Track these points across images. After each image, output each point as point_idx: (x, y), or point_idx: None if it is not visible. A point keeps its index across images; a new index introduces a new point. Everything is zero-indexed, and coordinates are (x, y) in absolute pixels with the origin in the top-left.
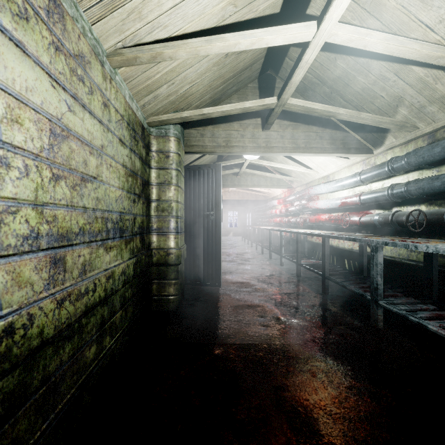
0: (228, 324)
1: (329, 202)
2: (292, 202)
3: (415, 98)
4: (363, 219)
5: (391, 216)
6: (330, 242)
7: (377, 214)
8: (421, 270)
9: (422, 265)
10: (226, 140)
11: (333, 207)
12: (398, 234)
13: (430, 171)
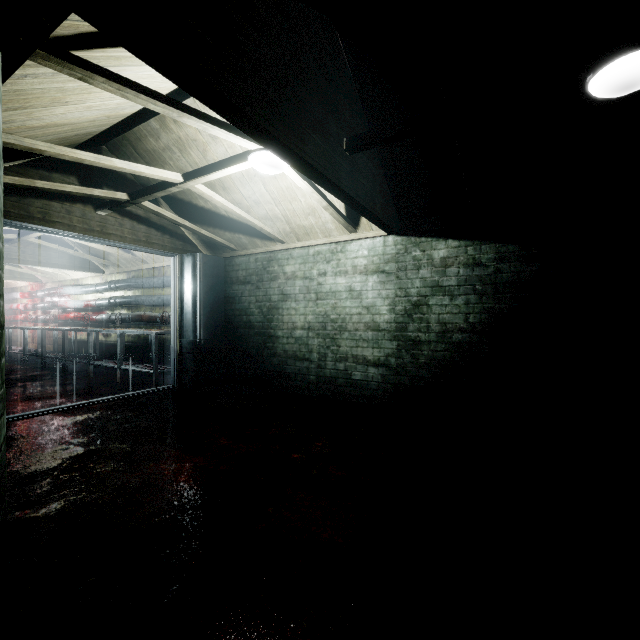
0: None
1: (77, 303)
2: (42, 298)
3: (115, 254)
4: (98, 317)
5: (110, 316)
6: (80, 337)
7: (105, 314)
8: (126, 346)
9: (126, 344)
10: None
11: (80, 307)
12: (117, 327)
13: (129, 292)
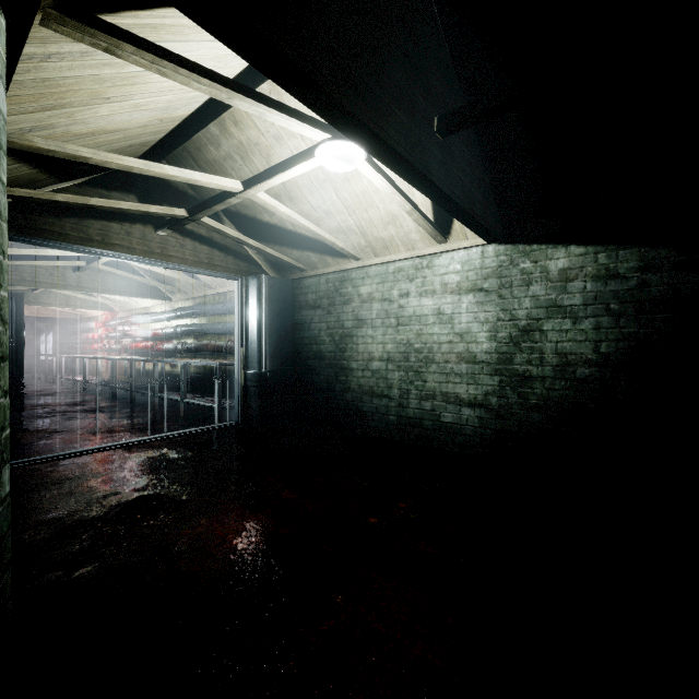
0: (43, 422)
1: (145, 332)
2: (115, 327)
3: (181, 280)
4: (165, 347)
5: (176, 345)
6: (149, 367)
7: (171, 344)
8: (192, 378)
9: (192, 375)
10: (33, 276)
11: (149, 337)
12: (184, 357)
13: (195, 320)
